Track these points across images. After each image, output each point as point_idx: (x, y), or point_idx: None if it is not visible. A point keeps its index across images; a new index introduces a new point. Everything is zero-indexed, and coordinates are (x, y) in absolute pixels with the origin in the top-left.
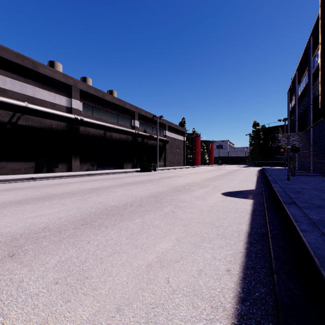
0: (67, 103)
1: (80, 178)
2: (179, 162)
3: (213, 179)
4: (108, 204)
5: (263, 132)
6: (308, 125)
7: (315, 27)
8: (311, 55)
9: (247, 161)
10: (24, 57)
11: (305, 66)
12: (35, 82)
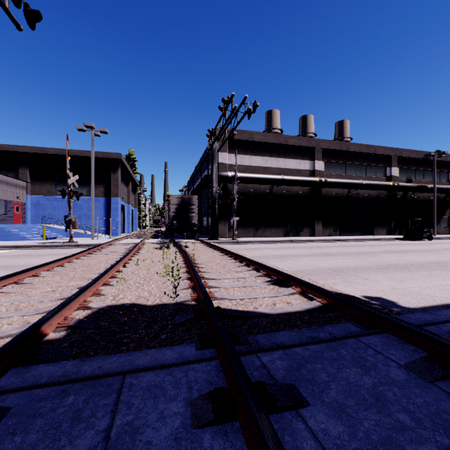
0: (310, 167)
1: (331, 243)
2: None
3: None
4: (389, 263)
5: None
6: None
7: None
8: None
9: None
10: (278, 136)
11: None
12: (285, 154)
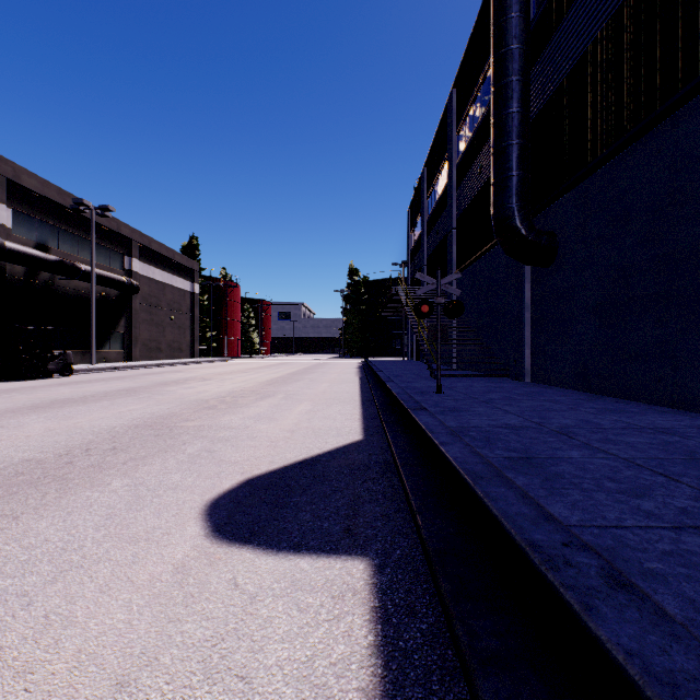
0: None
1: None
2: (176, 349)
3: (241, 397)
4: None
5: (366, 288)
6: (449, 270)
7: (463, 68)
8: (454, 127)
9: (337, 347)
10: None
11: (442, 154)
12: None
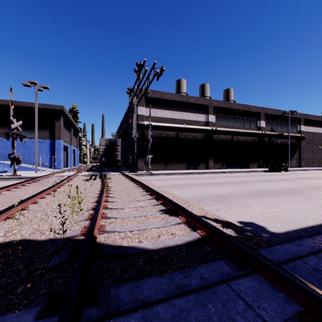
0: (205, 119)
1: (219, 174)
2: (321, 162)
3: None
4: (259, 190)
5: None
6: None
7: None
8: None
9: None
10: (182, 96)
11: None
12: (187, 110)
